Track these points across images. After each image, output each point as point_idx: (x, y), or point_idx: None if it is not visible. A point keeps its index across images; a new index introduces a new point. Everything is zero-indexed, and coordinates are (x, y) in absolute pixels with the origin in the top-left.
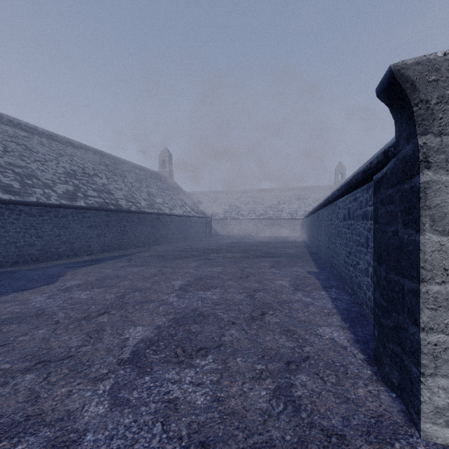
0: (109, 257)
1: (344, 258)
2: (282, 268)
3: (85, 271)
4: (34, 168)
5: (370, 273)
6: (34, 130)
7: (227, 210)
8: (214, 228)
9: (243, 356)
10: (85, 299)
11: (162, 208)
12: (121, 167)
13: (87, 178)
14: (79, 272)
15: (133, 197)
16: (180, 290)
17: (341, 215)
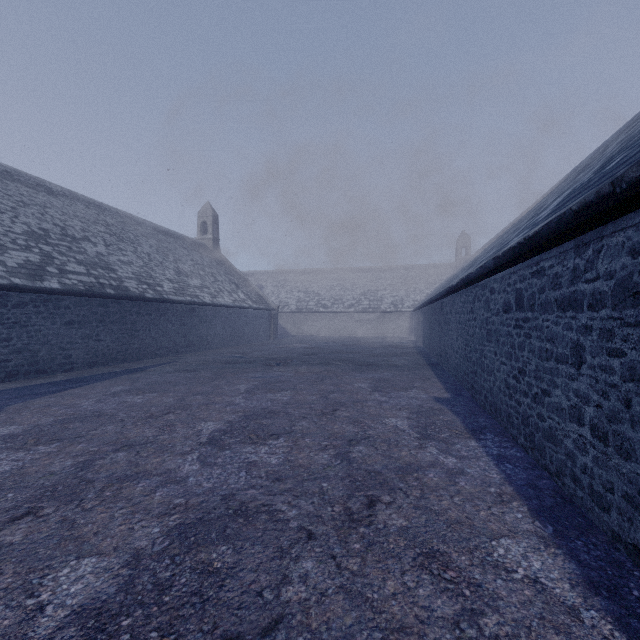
0: (102, 374)
1: (504, 379)
2: (391, 392)
3: (43, 403)
4: None
5: (587, 418)
6: None
7: (302, 298)
8: (282, 325)
9: None
10: (4, 473)
11: (199, 295)
12: (134, 229)
13: (69, 243)
14: (30, 406)
15: (151, 276)
16: (210, 443)
17: (497, 304)
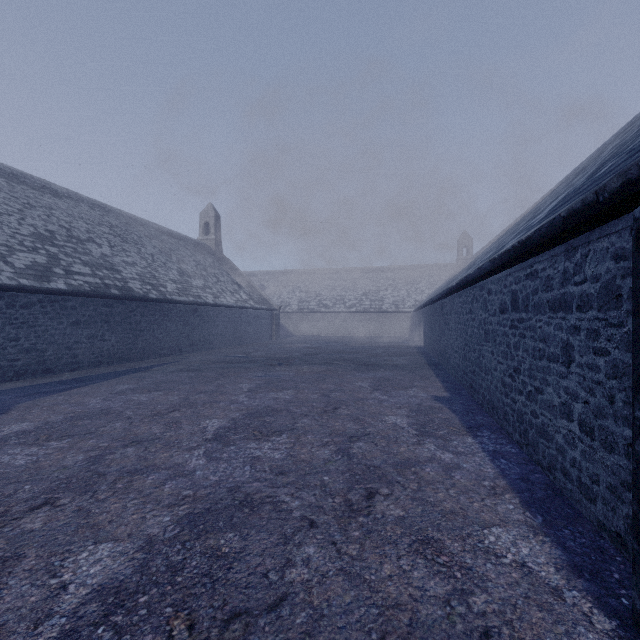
0: (108, 373)
1: (501, 378)
2: (391, 391)
3: (52, 401)
4: None
5: (576, 414)
6: None
7: (303, 298)
8: (284, 325)
9: (334, 639)
10: (20, 466)
11: (202, 295)
12: (137, 230)
13: (74, 245)
14: (40, 404)
15: (154, 277)
16: (215, 439)
17: (494, 305)
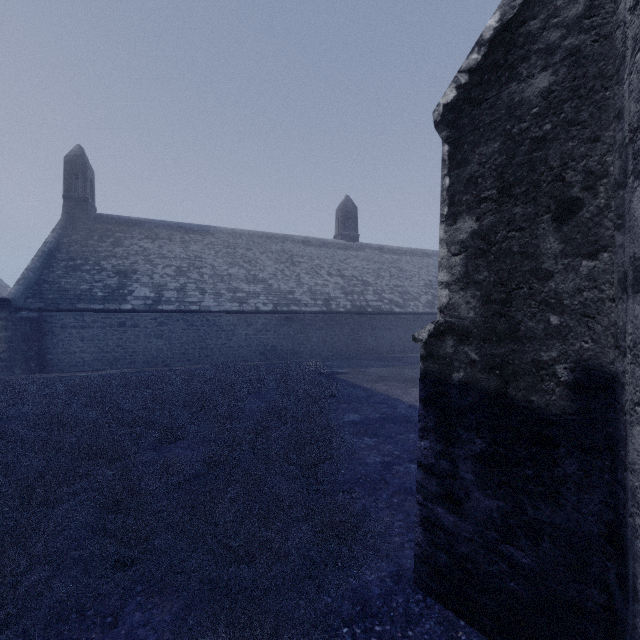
0: None
1: None
2: None
3: None
4: (406, 285)
5: None
6: (401, 251)
7: None
8: None
9: None
10: None
11: None
12: None
13: None
14: None
15: None
16: None
17: None
